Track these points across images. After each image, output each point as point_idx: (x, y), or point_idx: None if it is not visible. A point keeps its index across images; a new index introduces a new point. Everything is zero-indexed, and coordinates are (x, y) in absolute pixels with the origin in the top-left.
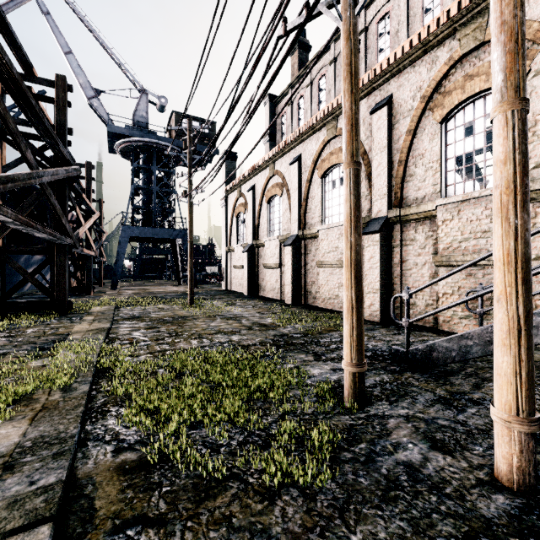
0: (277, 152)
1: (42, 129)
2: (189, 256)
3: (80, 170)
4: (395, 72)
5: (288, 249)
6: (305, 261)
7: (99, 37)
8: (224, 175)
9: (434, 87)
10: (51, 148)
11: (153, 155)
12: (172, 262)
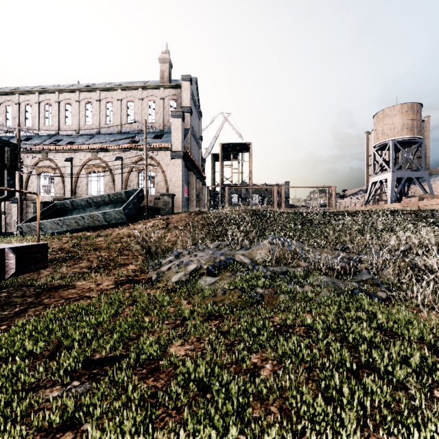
0: None
1: None
2: None
3: None
4: (24, 153)
5: None
6: None
7: None
8: None
9: (36, 164)
10: None
11: None
12: None
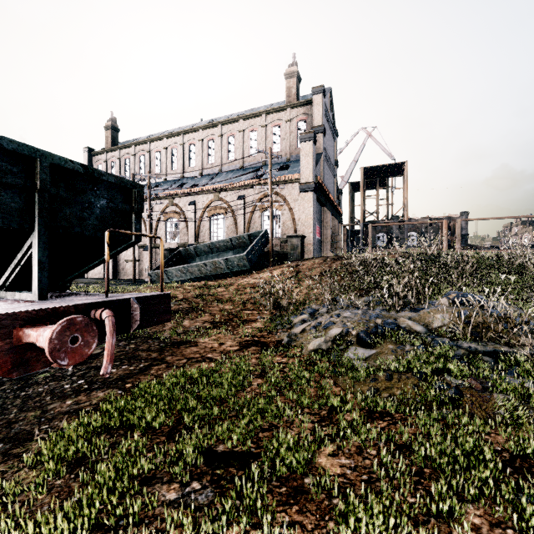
0: None
1: None
2: None
3: None
4: (154, 200)
5: None
6: (119, 259)
7: None
8: None
9: (163, 210)
10: None
11: None
12: None
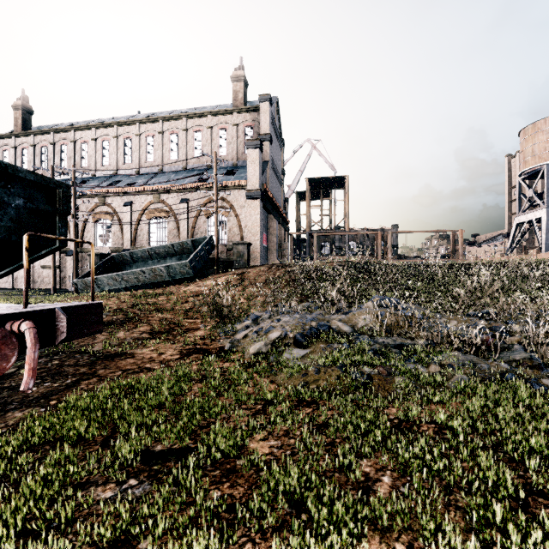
0: None
1: None
2: None
3: None
4: (80, 197)
5: None
6: (33, 265)
7: None
8: None
9: (92, 210)
10: None
11: None
12: None
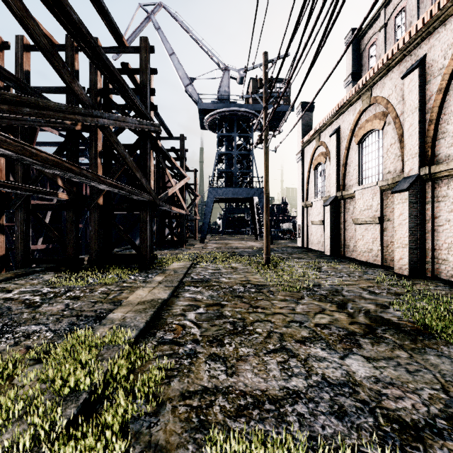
0: (376, 71)
1: (103, 67)
2: (264, 210)
3: (159, 126)
4: None
5: (400, 196)
6: (432, 212)
7: (192, 34)
8: (299, 129)
9: None
10: (124, 99)
11: (233, 124)
12: (251, 220)
